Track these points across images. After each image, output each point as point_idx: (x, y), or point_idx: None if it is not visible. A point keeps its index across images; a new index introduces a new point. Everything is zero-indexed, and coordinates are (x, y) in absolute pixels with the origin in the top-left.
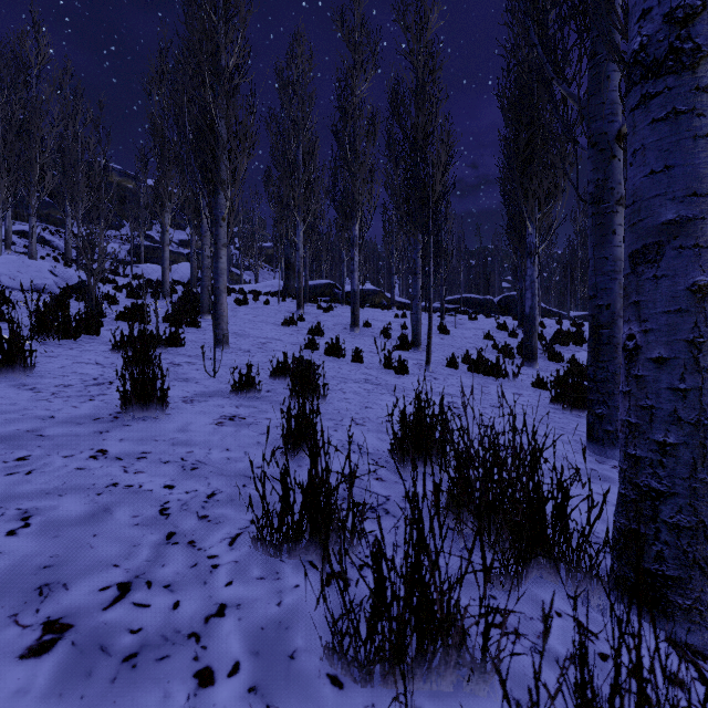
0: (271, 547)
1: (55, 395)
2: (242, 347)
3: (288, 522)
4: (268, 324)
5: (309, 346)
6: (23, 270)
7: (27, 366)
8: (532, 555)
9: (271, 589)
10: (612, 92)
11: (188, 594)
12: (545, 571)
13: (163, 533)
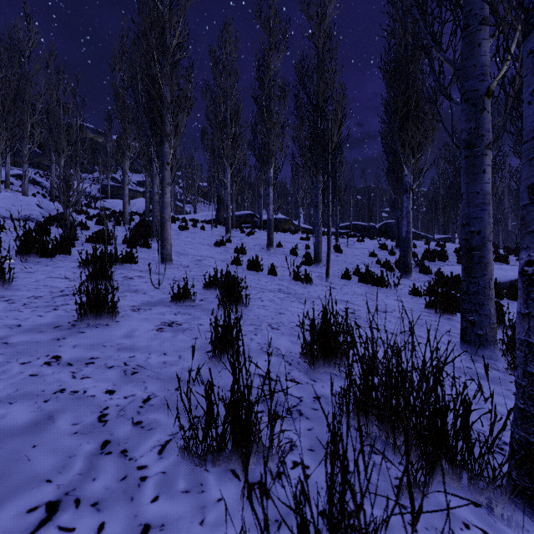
0: (196, 457)
1: (26, 305)
2: (183, 264)
3: (212, 434)
4: (203, 245)
5: (234, 262)
6: (16, 204)
7: (5, 281)
8: (436, 463)
9: (195, 504)
10: (482, 56)
11: (114, 513)
12: (448, 477)
13: (98, 442)
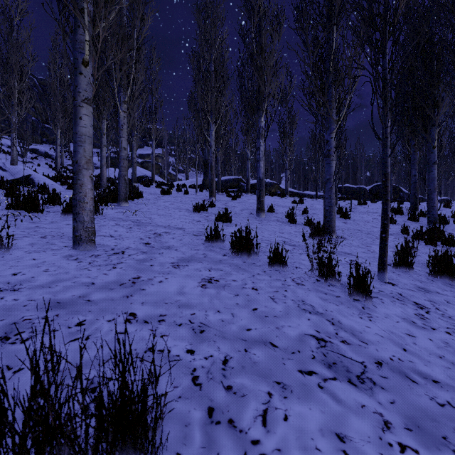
0: None
1: None
2: (120, 244)
3: None
4: (180, 210)
5: (211, 239)
6: None
7: None
8: None
9: None
10: None
11: None
12: None
13: None
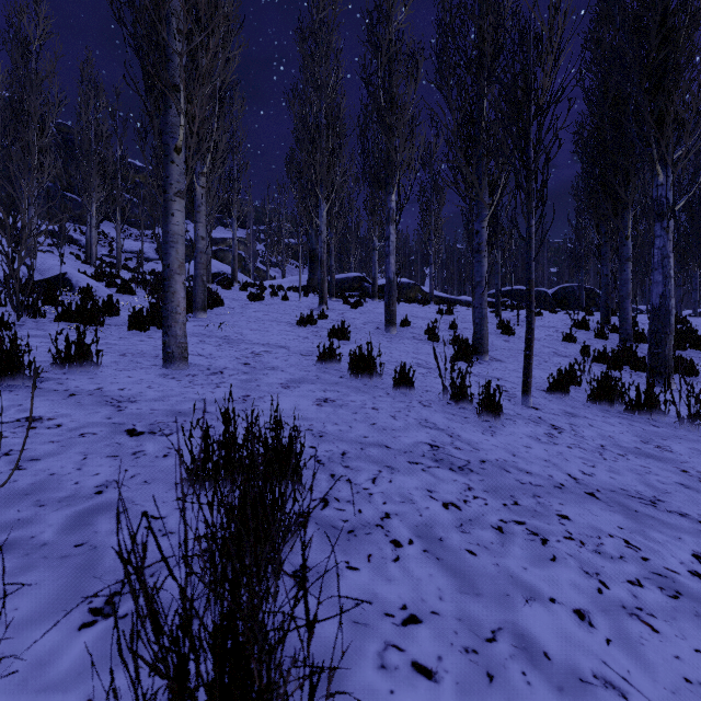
0: None
1: None
2: (215, 364)
3: None
4: (279, 324)
5: (324, 359)
6: None
7: None
8: None
9: None
10: None
11: None
12: None
13: None
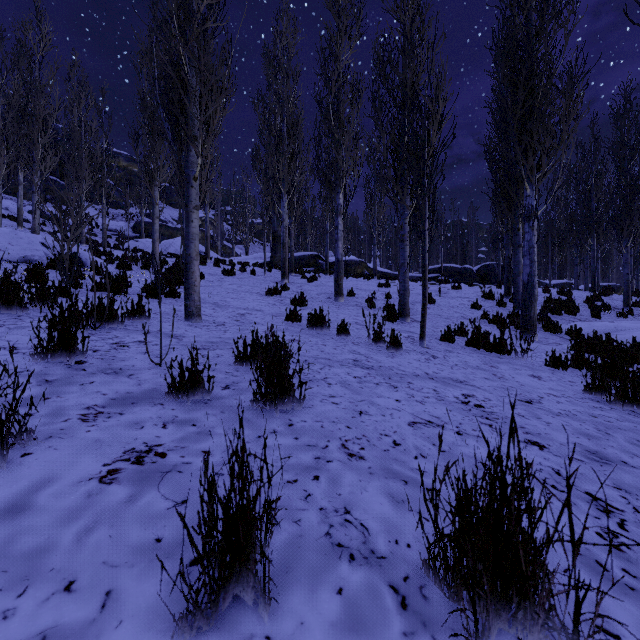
0: None
1: None
2: (217, 320)
3: None
4: (251, 294)
5: (290, 318)
6: (15, 242)
7: None
8: None
9: None
10: None
11: None
12: None
13: None
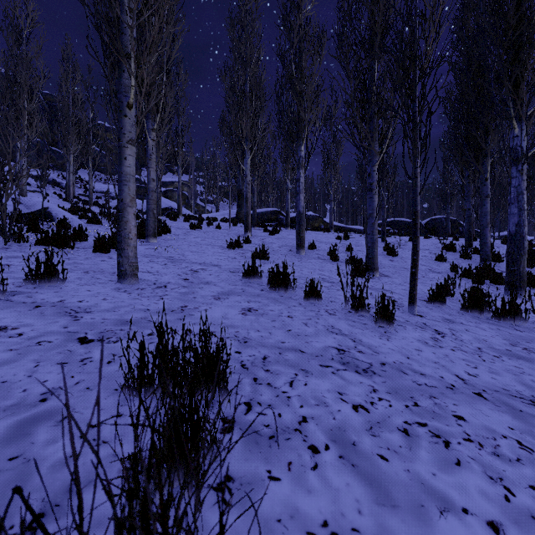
0: None
1: None
2: (161, 279)
3: None
4: (213, 247)
5: (248, 275)
6: None
7: None
8: None
9: None
10: None
11: None
12: None
13: None
